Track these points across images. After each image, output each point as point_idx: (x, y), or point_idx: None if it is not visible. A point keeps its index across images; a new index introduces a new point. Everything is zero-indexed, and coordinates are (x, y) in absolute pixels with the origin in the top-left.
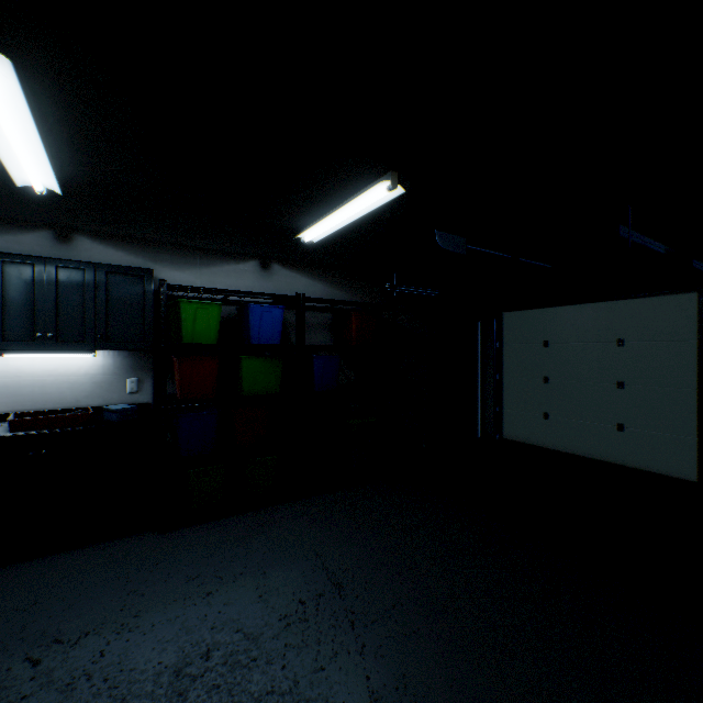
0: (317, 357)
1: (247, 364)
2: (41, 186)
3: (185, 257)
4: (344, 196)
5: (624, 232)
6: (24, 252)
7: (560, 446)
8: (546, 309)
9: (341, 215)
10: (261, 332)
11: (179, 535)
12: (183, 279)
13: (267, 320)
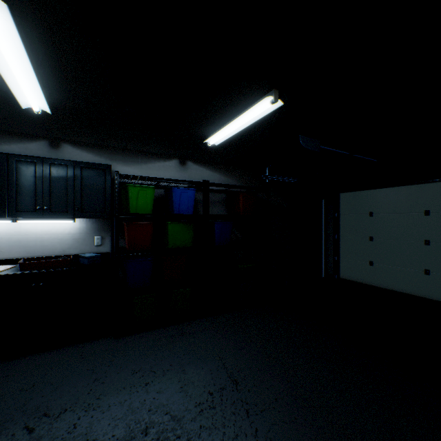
0: (217, 223)
1: (171, 227)
2: (37, 107)
3: (131, 157)
4: (238, 110)
5: None
6: (30, 154)
7: (382, 284)
8: (371, 190)
9: (235, 124)
10: (181, 206)
11: (127, 340)
12: (130, 172)
13: (184, 198)
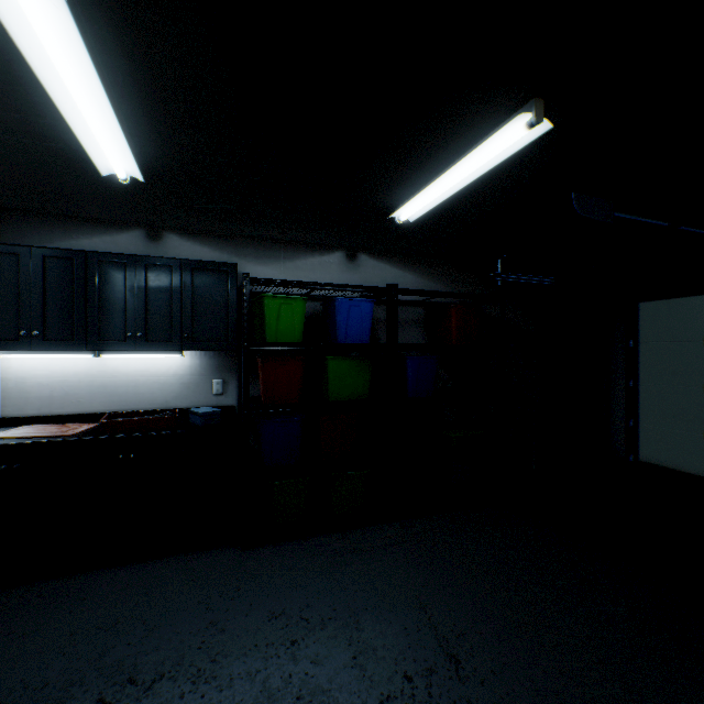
0: (411, 358)
1: (333, 365)
2: (122, 172)
3: (268, 251)
4: (457, 150)
5: None
6: (120, 252)
7: None
8: None
9: (450, 179)
10: (349, 329)
11: (262, 554)
12: (267, 274)
13: (355, 315)
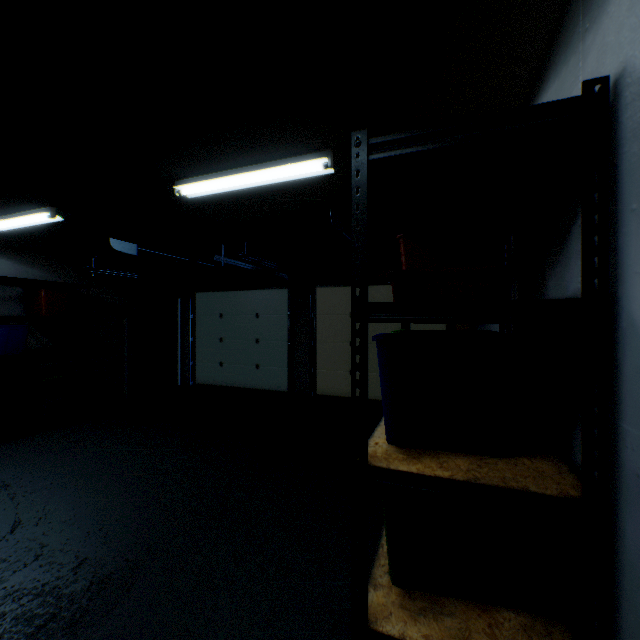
0: (1, 326)
1: None
2: None
3: None
4: (16, 210)
5: (219, 258)
6: None
7: (229, 383)
8: (222, 292)
9: (15, 222)
10: None
11: None
12: None
13: None
